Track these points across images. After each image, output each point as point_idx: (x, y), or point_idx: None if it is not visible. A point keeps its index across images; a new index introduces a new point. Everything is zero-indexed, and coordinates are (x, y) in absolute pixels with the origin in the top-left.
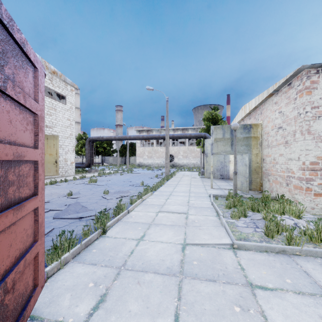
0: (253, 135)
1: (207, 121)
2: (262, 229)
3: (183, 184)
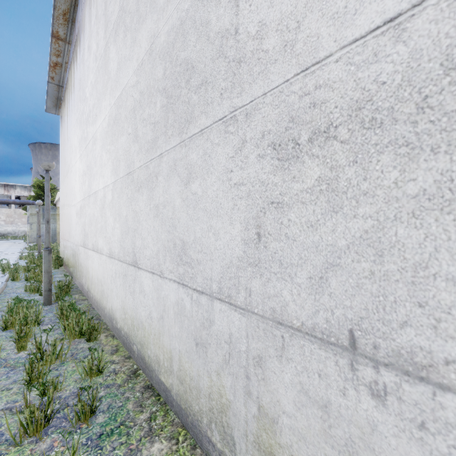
0: (58, 213)
1: (38, 188)
2: (35, 249)
3: (3, 246)
